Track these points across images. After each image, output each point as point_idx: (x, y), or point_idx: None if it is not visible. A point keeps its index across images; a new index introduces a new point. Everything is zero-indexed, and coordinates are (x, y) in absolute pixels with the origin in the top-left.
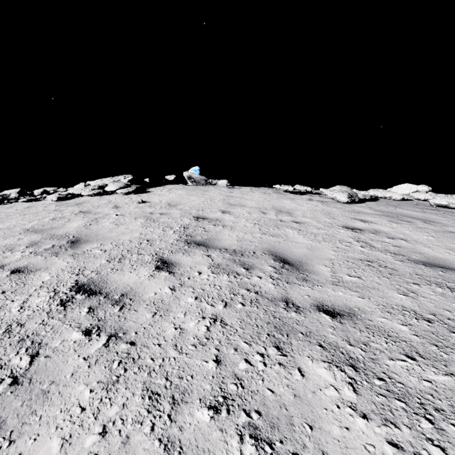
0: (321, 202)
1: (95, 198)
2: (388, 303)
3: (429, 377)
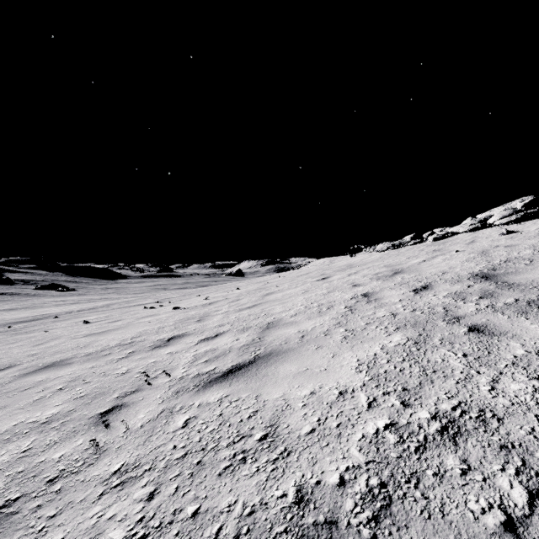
0: None
1: (467, 234)
2: None
3: (450, 361)
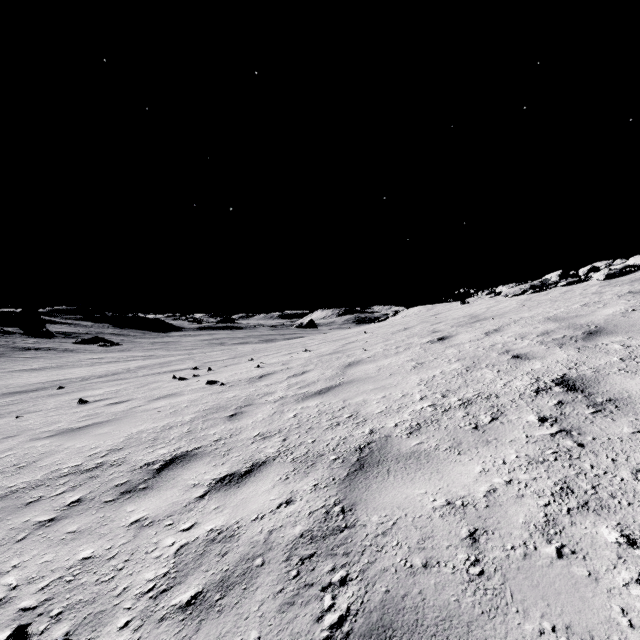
0: None
1: None
2: None
3: None
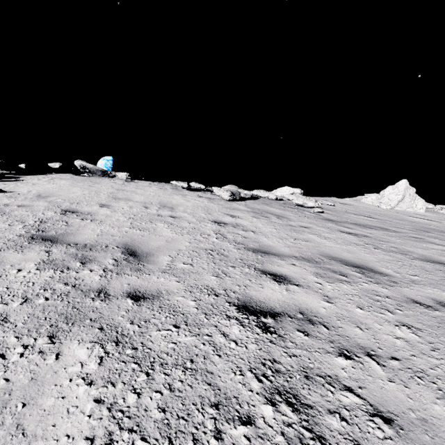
0: (208, 199)
1: None
2: (197, 284)
3: (179, 339)
